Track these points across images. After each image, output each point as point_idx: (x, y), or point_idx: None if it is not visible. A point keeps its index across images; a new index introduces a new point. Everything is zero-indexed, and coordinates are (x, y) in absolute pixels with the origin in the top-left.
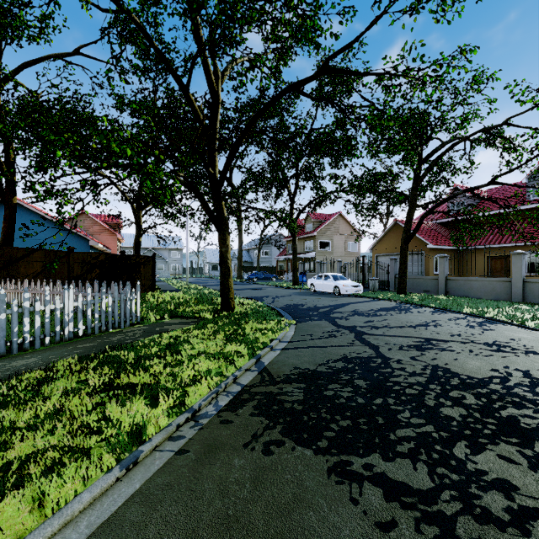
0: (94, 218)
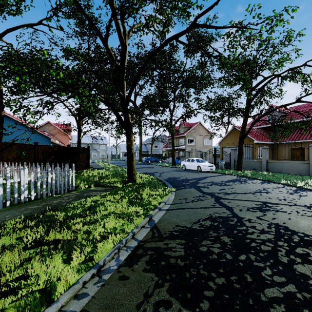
0: (55, 126)
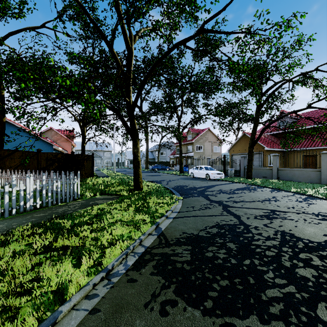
0: (58, 132)
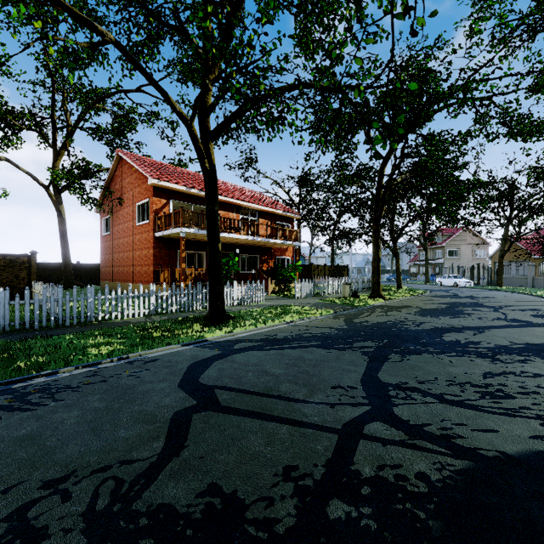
0: None
